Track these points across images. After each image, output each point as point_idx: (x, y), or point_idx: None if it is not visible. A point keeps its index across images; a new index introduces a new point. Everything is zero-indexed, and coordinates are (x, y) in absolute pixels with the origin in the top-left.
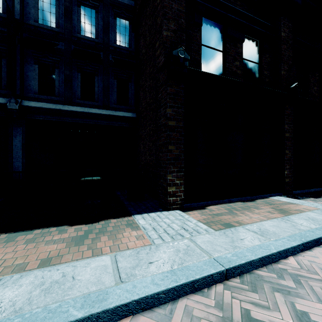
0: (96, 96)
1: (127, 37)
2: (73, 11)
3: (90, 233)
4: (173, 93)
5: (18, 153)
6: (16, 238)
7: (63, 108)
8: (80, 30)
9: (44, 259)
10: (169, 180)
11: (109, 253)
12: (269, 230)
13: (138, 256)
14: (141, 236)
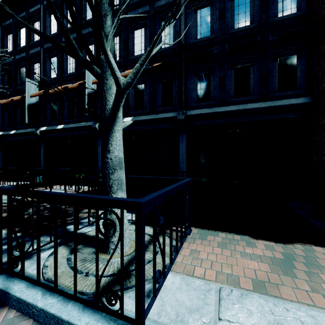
0: (251, 89)
1: (294, 0)
2: (226, 9)
3: (291, 259)
4: None
5: (183, 156)
6: (205, 237)
7: (218, 110)
8: (233, 25)
9: (250, 278)
10: None
11: None
12: None
13: None
14: None
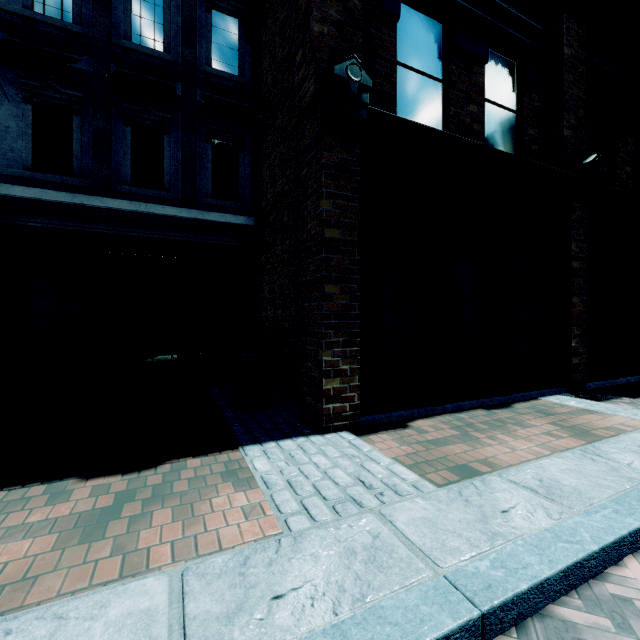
0: (166, 178)
1: (235, 54)
2: None
3: (129, 500)
4: (336, 165)
5: None
6: None
7: (89, 202)
8: (129, 33)
9: None
10: (327, 364)
11: (168, 564)
12: (562, 482)
13: (245, 574)
14: (256, 507)
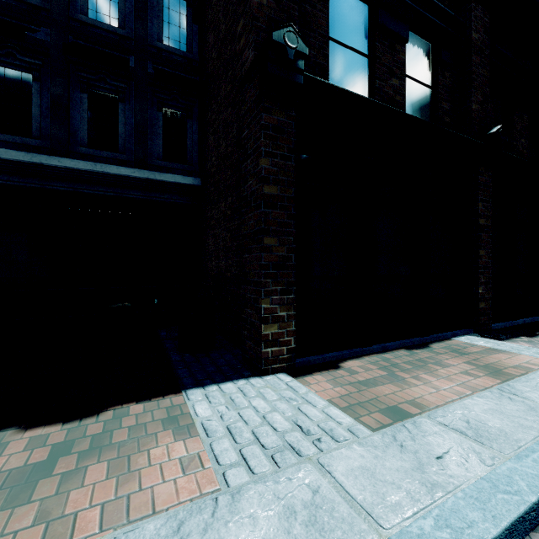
0: (120, 141)
1: (184, 33)
2: None
3: (66, 453)
4: (274, 126)
5: None
6: None
7: (47, 162)
8: (86, 9)
9: None
10: (266, 311)
11: (95, 532)
12: (488, 423)
13: None
14: (195, 458)
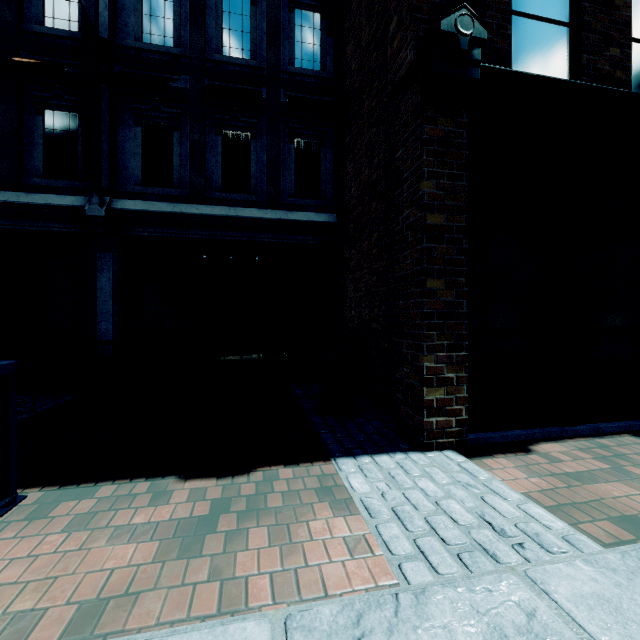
0: (252, 182)
1: (317, 50)
2: (208, 9)
3: (224, 510)
4: (439, 139)
5: (106, 305)
6: (56, 507)
7: (187, 210)
8: (220, 47)
9: (90, 597)
10: (429, 371)
11: (268, 603)
12: None
13: (360, 639)
14: (360, 540)
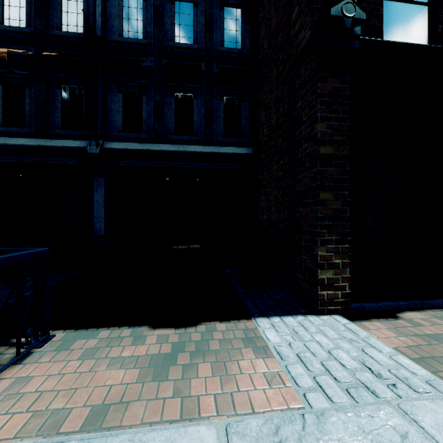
0: (195, 127)
1: (239, 34)
2: (165, 12)
3: (181, 350)
4: (329, 93)
5: (100, 211)
6: (73, 343)
7: (151, 148)
8: (173, 37)
9: (98, 403)
10: (321, 258)
11: (213, 415)
12: None
13: None
14: (275, 375)
